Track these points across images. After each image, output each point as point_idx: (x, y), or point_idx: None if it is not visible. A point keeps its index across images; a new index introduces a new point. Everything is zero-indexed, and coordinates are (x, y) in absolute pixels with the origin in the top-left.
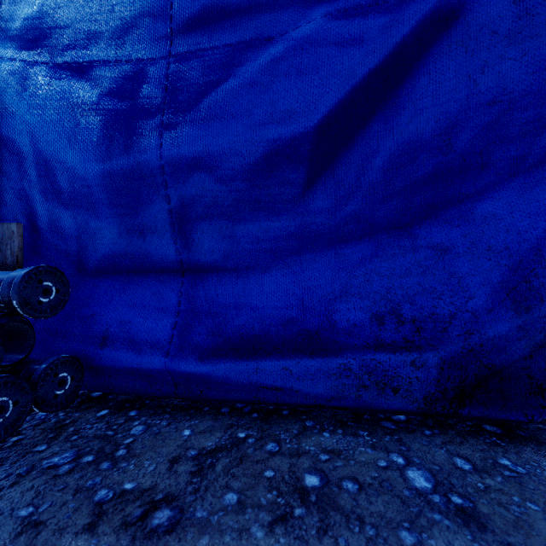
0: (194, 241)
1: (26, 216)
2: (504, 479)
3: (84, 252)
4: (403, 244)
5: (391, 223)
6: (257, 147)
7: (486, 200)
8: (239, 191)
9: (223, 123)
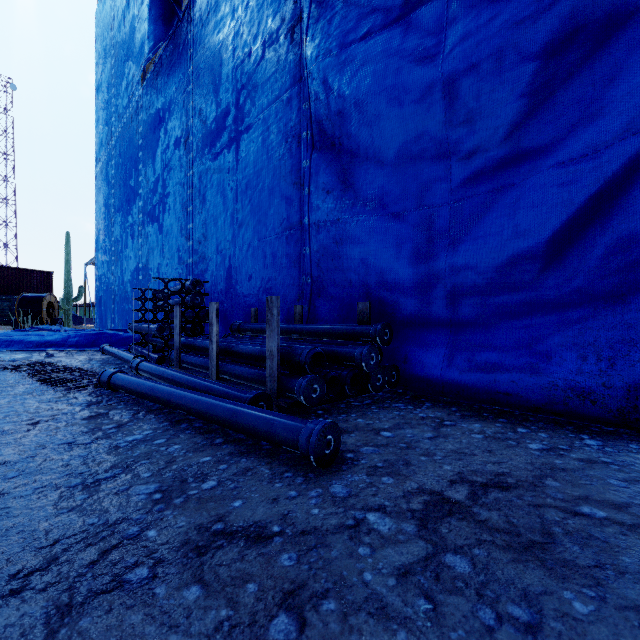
0: (457, 307)
1: (363, 295)
2: None
3: (394, 314)
4: (608, 308)
5: (599, 294)
6: (495, 254)
7: None
8: (484, 279)
9: (474, 242)
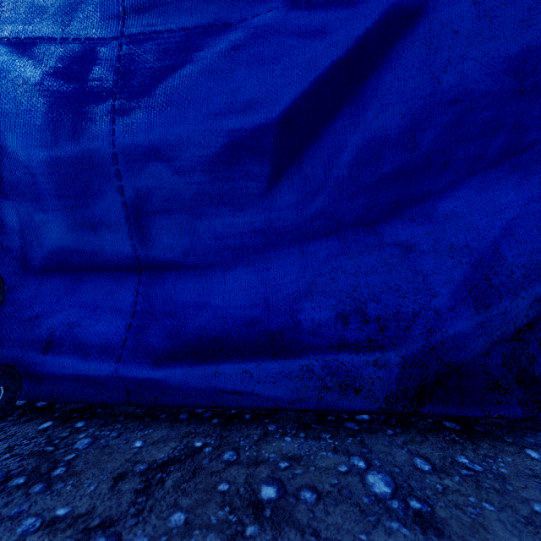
0: (150, 236)
1: None
2: (462, 478)
3: (27, 247)
4: (367, 241)
5: (354, 220)
6: (216, 137)
7: (446, 198)
8: (198, 184)
9: (180, 110)
